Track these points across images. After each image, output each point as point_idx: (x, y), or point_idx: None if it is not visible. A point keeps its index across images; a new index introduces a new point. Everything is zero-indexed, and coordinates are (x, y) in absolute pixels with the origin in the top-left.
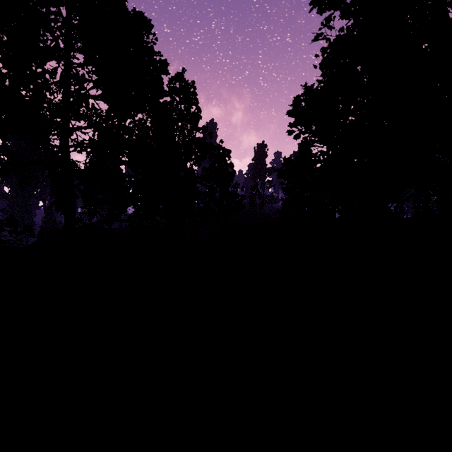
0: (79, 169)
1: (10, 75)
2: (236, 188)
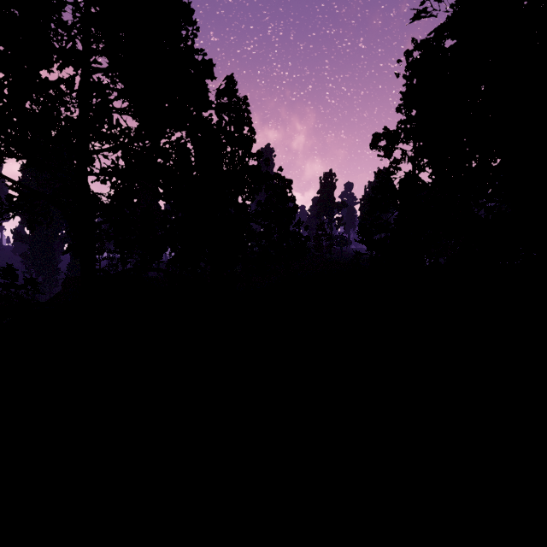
0: (103, 204)
1: (10, 81)
2: (298, 228)
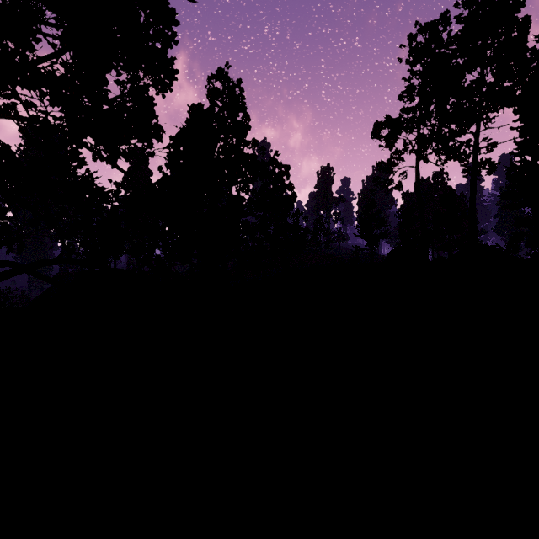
0: None
1: None
2: (297, 219)
